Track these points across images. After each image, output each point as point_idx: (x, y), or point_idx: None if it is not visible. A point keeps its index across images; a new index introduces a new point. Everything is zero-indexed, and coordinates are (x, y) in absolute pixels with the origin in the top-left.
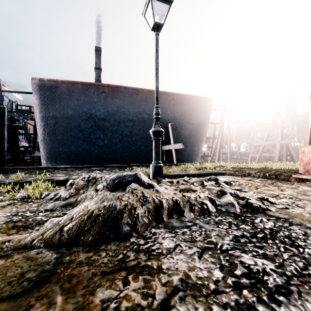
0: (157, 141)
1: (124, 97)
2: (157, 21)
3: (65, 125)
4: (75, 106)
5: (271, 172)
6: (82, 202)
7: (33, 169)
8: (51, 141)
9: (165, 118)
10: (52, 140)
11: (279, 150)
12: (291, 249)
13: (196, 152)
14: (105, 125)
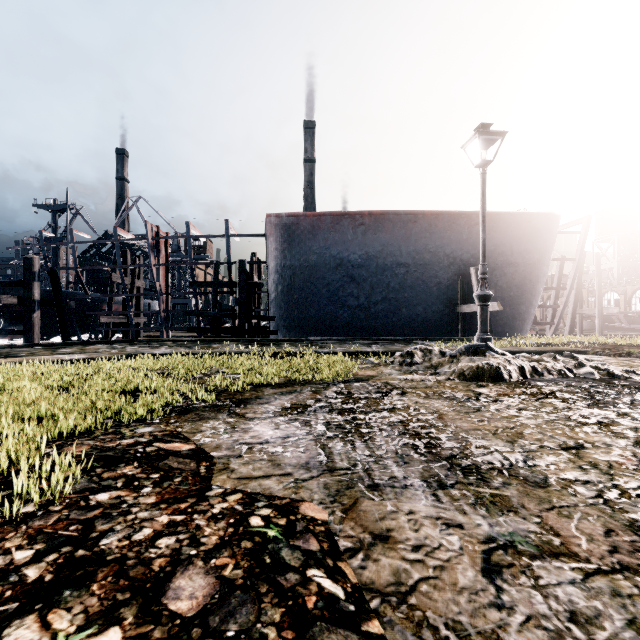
0: (484, 308)
1: (393, 229)
2: (483, 157)
3: (305, 278)
4: (320, 249)
5: None
6: (441, 366)
7: (283, 341)
8: (284, 301)
9: (463, 258)
10: (286, 300)
11: None
12: (632, 389)
13: (522, 317)
14: (362, 275)
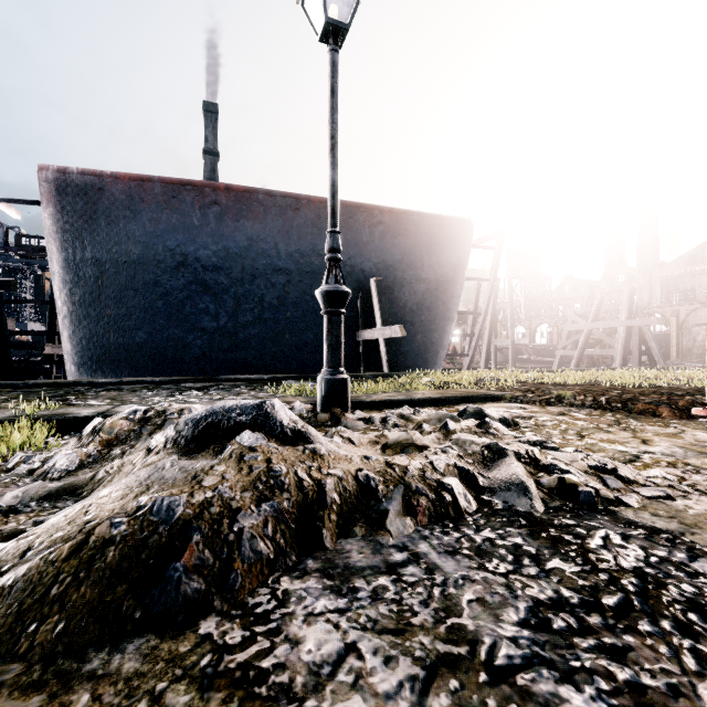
0: (333, 318)
1: (266, 217)
2: (333, 18)
3: (123, 281)
4: (146, 236)
5: (611, 394)
6: (106, 484)
7: (39, 387)
8: (89, 319)
9: (364, 267)
10: (91, 316)
11: (623, 342)
12: None
13: (435, 347)
14: (221, 282)
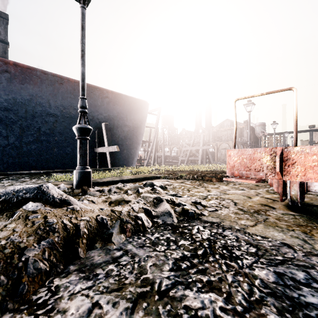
0: (83, 141)
1: (42, 84)
2: None
3: None
4: None
5: (198, 174)
6: None
7: None
8: None
9: (99, 117)
10: None
11: (201, 155)
12: (232, 265)
13: (132, 156)
14: (10, 117)
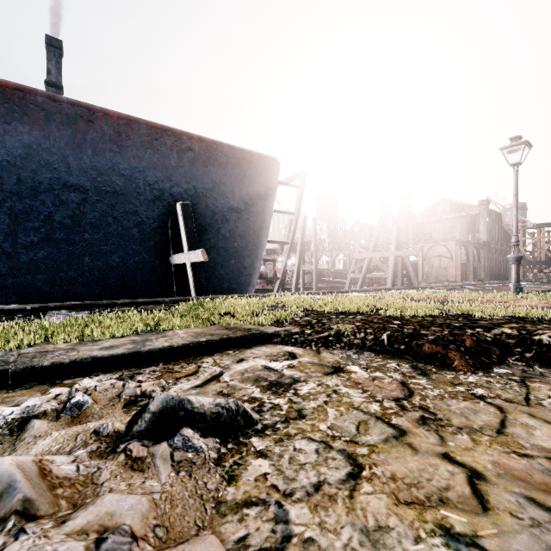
0: None
1: (48, 123)
2: None
3: None
4: None
5: (393, 329)
6: None
7: None
8: None
9: (174, 192)
10: None
11: (393, 268)
12: None
13: (248, 271)
14: None
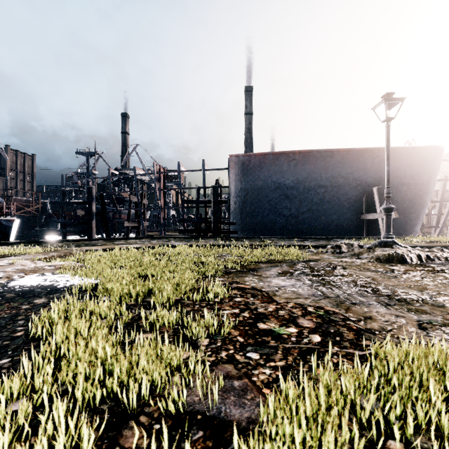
0: (388, 216)
1: (316, 162)
2: (388, 115)
3: (254, 196)
4: (264, 177)
5: None
6: (361, 254)
7: (242, 238)
8: (240, 212)
9: (367, 180)
10: (241, 211)
11: None
12: None
13: (413, 222)
14: (293, 194)
